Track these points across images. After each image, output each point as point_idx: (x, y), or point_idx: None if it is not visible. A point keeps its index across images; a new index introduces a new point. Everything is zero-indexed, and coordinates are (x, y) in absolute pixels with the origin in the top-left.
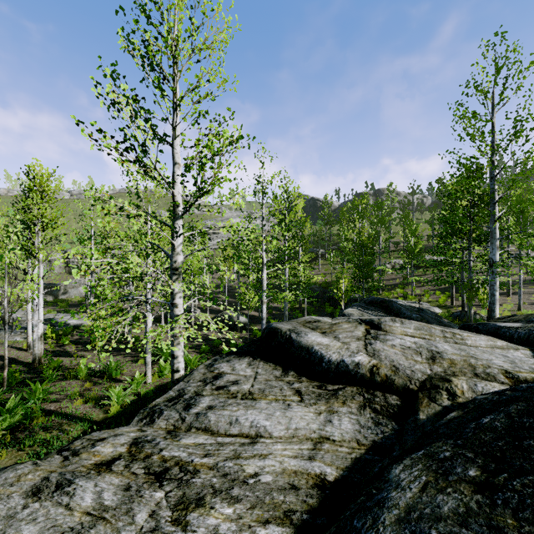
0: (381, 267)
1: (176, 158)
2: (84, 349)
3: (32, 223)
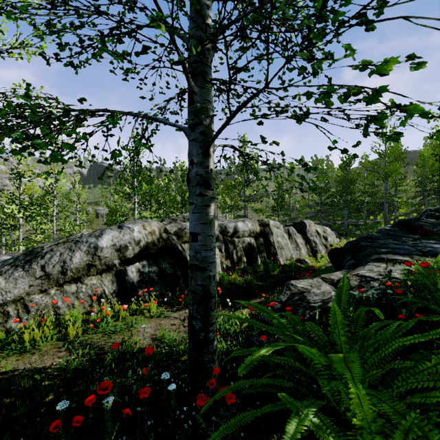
0: None
1: None
2: None
3: None
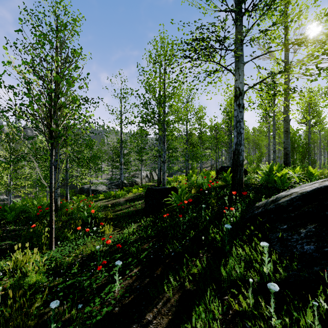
0: None
1: None
2: None
3: None
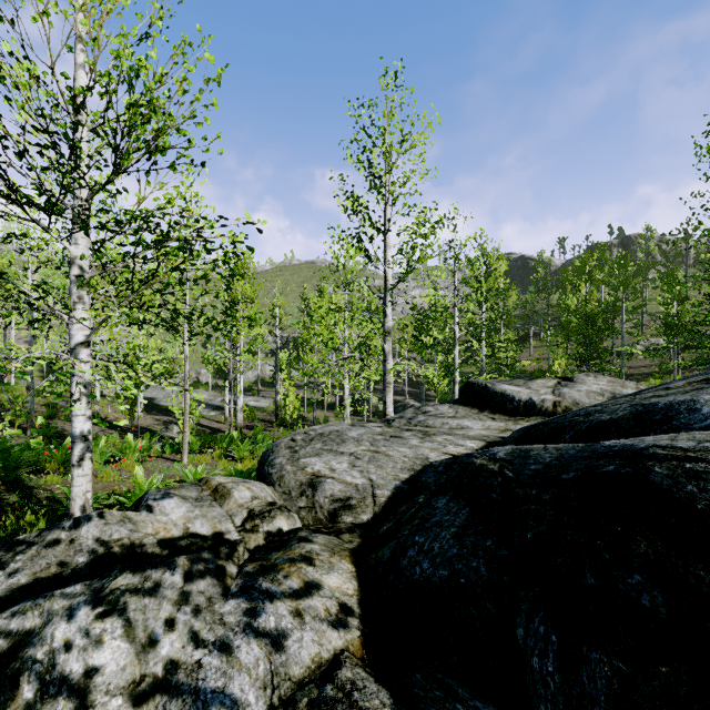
0: (624, 348)
1: (387, 242)
2: (271, 426)
3: (238, 303)
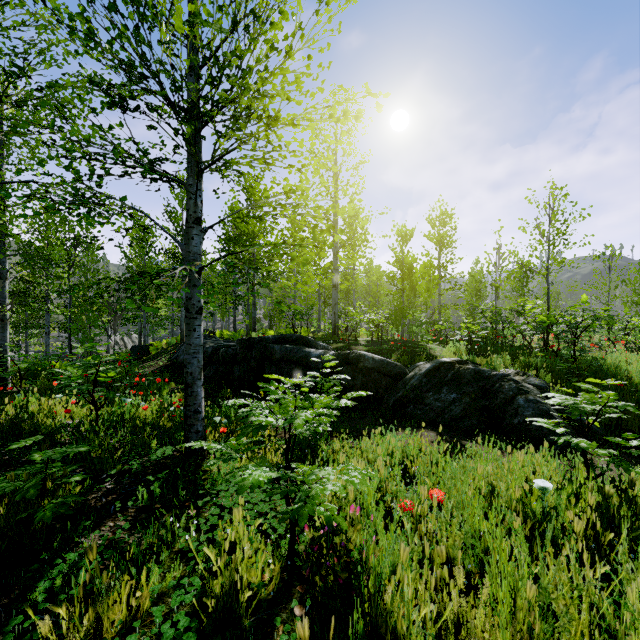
0: None
1: None
2: None
3: None
